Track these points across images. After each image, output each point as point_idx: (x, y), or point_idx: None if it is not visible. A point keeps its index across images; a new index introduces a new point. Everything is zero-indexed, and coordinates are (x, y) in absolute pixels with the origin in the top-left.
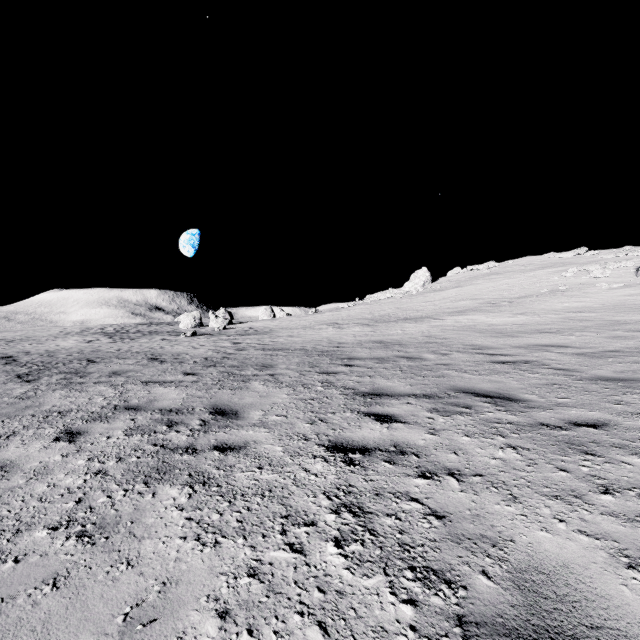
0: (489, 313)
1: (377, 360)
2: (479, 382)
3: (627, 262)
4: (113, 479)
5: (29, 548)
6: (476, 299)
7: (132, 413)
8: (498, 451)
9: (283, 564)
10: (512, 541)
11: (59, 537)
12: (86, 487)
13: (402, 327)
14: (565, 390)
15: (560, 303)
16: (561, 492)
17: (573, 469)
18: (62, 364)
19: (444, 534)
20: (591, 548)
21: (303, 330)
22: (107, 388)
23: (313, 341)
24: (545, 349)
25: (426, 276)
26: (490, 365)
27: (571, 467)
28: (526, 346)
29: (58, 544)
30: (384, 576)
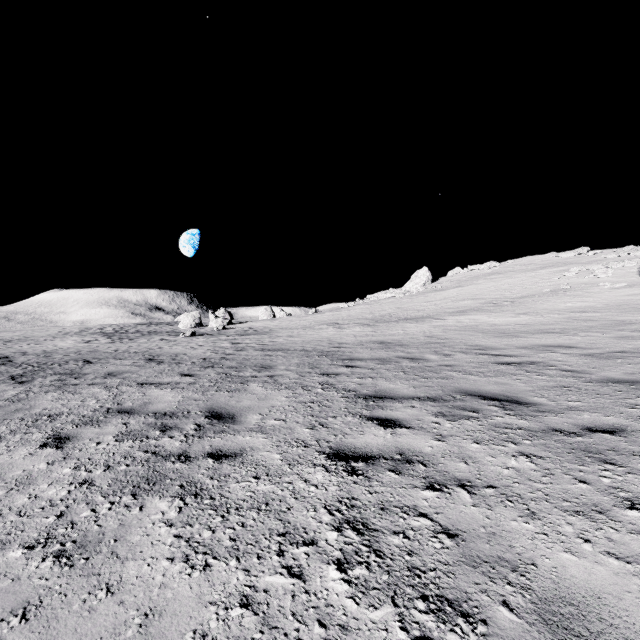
0: (491, 313)
1: (379, 361)
2: (485, 384)
3: (630, 262)
4: (99, 490)
5: (0, 571)
6: (477, 299)
7: (125, 417)
8: (510, 460)
9: (280, 591)
10: (534, 565)
11: (35, 558)
12: (69, 499)
13: (403, 327)
14: (575, 393)
15: (563, 303)
16: (583, 507)
17: (593, 480)
18: (58, 365)
19: (458, 556)
20: (623, 574)
21: (303, 330)
22: (101, 390)
23: (313, 341)
24: (550, 350)
25: (427, 276)
26: (495, 366)
27: (591, 478)
28: (531, 346)
29: (33, 566)
30: (393, 607)
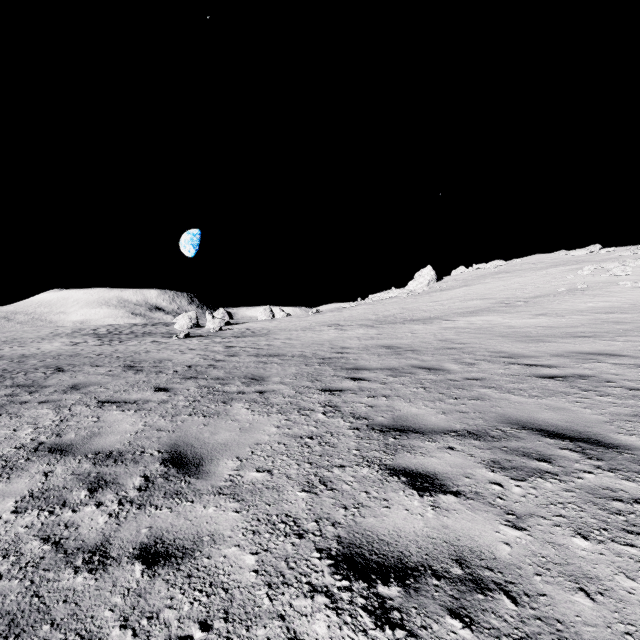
0: (505, 314)
1: (390, 371)
2: (537, 409)
3: None
4: None
5: None
6: (487, 299)
7: (53, 460)
8: None
9: None
10: None
11: None
12: None
13: (410, 329)
14: None
15: (583, 303)
16: None
17: None
18: (23, 373)
19: None
20: None
21: (303, 332)
22: (49, 411)
23: (313, 345)
24: (594, 358)
25: (431, 275)
26: (536, 381)
27: None
28: (567, 354)
29: None
30: None
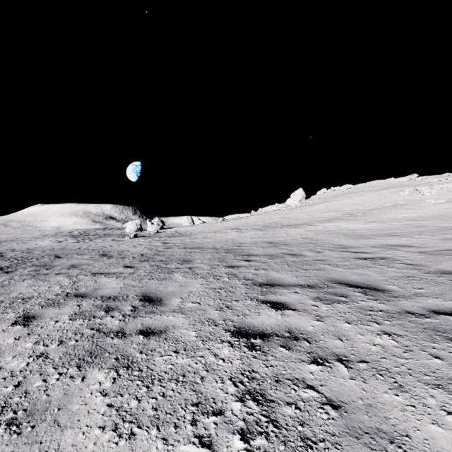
0: (349, 221)
1: (269, 256)
2: (349, 275)
3: (447, 184)
4: (51, 362)
5: None
6: (339, 211)
7: (79, 300)
8: (376, 337)
9: None
10: (408, 436)
11: None
12: (27, 370)
13: (286, 231)
14: (419, 282)
15: (400, 214)
16: (441, 380)
17: (445, 356)
18: (36, 259)
19: (342, 427)
20: None
21: (214, 233)
22: (64, 278)
23: (221, 241)
24: (395, 248)
25: (302, 194)
26: (355, 261)
27: (443, 354)
28: (380, 246)
29: None
30: None
